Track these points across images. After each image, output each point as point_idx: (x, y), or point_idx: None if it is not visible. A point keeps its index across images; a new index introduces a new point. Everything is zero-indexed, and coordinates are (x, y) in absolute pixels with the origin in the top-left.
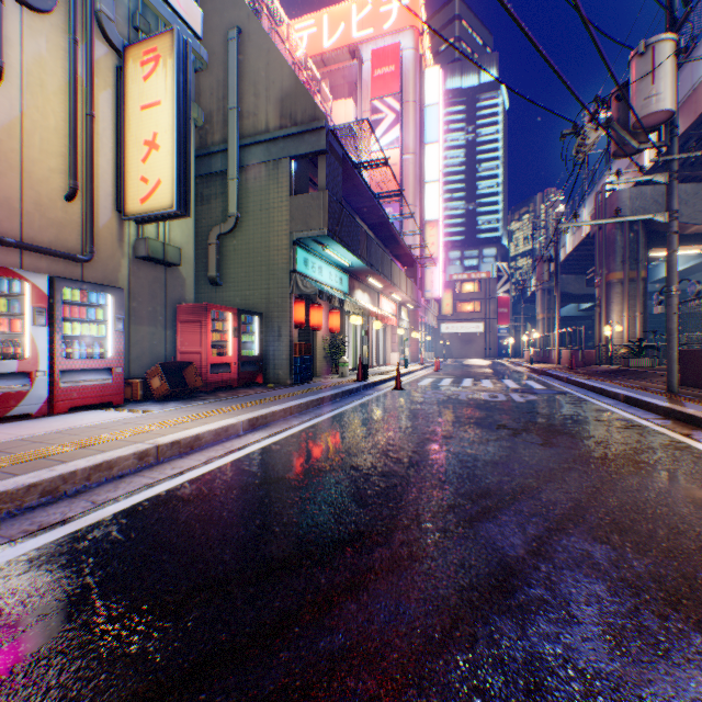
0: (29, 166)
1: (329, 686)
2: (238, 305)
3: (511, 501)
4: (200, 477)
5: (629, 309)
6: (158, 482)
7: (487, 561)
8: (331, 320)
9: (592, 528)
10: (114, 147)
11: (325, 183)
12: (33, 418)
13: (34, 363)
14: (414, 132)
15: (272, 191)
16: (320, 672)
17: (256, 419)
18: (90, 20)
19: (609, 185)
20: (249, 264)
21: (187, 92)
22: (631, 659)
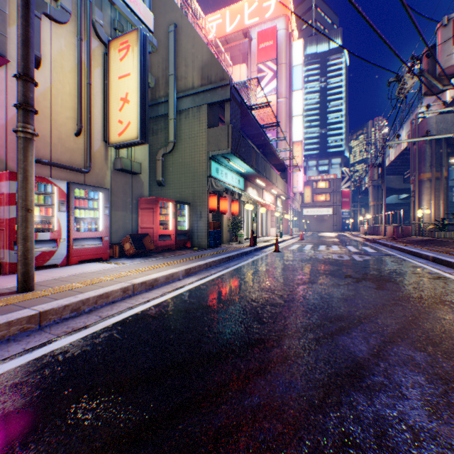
0: (55, 116)
1: (253, 425)
2: (175, 198)
3: (358, 323)
4: (159, 304)
5: (435, 198)
6: (135, 306)
7: (344, 359)
8: (233, 207)
9: (414, 341)
10: (102, 102)
11: (229, 120)
12: (58, 267)
13: (59, 234)
14: (285, 83)
15: (196, 126)
16: (247, 418)
17: (189, 269)
18: (89, 26)
19: (420, 114)
20: (182, 172)
21: (145, 67)
22: (443, 422)
